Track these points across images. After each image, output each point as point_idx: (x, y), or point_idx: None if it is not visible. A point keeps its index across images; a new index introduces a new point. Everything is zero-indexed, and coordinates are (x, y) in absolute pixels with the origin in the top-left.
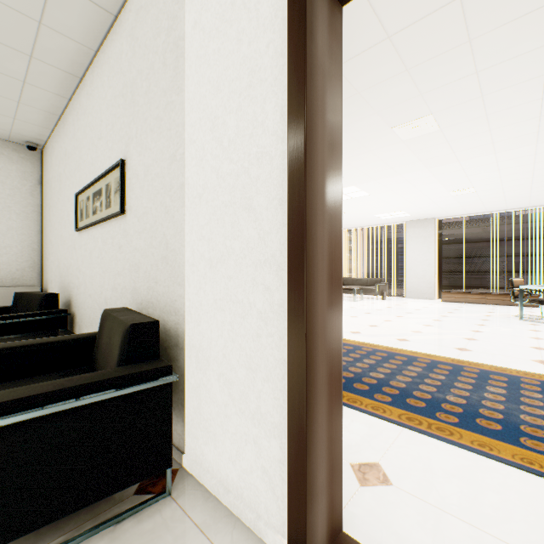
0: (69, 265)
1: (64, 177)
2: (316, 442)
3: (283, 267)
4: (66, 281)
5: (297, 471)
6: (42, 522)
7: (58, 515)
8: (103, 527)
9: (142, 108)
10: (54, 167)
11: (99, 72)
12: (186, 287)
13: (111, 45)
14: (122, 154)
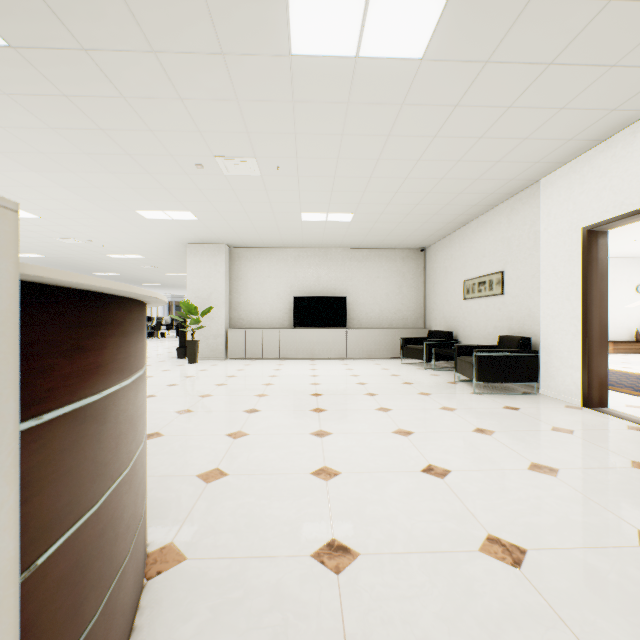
0: (454, 317)
1: (449, 269)
2: (592, 371)
3: (580, 319)
4: (452, 325)
5: (584, 377)
6: (503, 381)
7: (507, 382)
8: (515, 394)
9: (514, 251)
10: (439, 262)
11: (482, 225)
12: (540, 326)
13: (492, 216)
14: (501, 268)
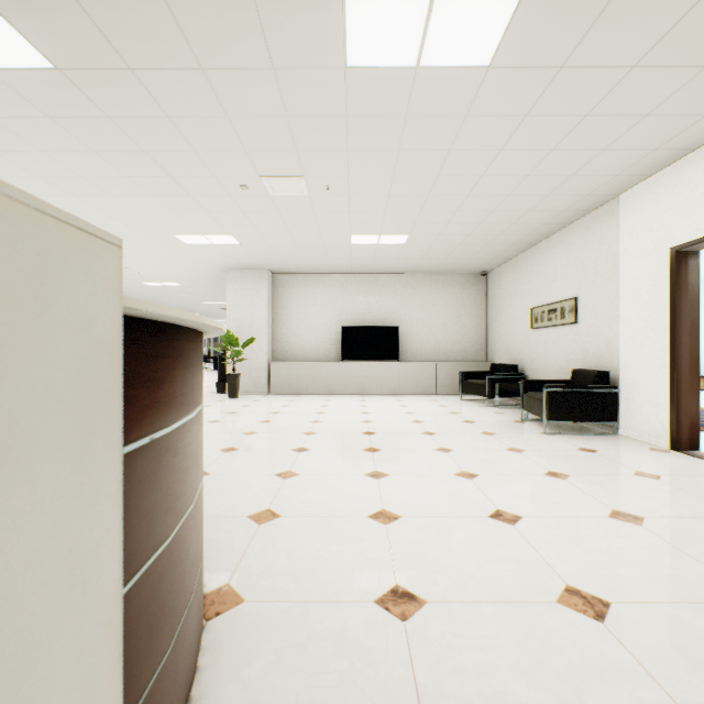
0: (520, 348)
1: (514, 295)
2: (681, 409)
3: (667, 351)
4: (517, 358)
5: (671, 417)
6: (578, 420)
7: (581, 421)
8: (591, 434)
9: (590, 275)
10: (502, 287)
11: (552, 246)
12: (619, 359)
13: (564, 236)
14: (574, 293)
